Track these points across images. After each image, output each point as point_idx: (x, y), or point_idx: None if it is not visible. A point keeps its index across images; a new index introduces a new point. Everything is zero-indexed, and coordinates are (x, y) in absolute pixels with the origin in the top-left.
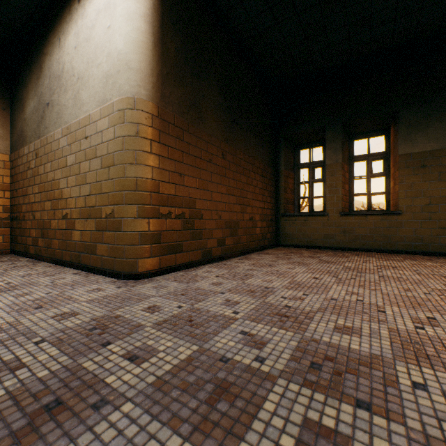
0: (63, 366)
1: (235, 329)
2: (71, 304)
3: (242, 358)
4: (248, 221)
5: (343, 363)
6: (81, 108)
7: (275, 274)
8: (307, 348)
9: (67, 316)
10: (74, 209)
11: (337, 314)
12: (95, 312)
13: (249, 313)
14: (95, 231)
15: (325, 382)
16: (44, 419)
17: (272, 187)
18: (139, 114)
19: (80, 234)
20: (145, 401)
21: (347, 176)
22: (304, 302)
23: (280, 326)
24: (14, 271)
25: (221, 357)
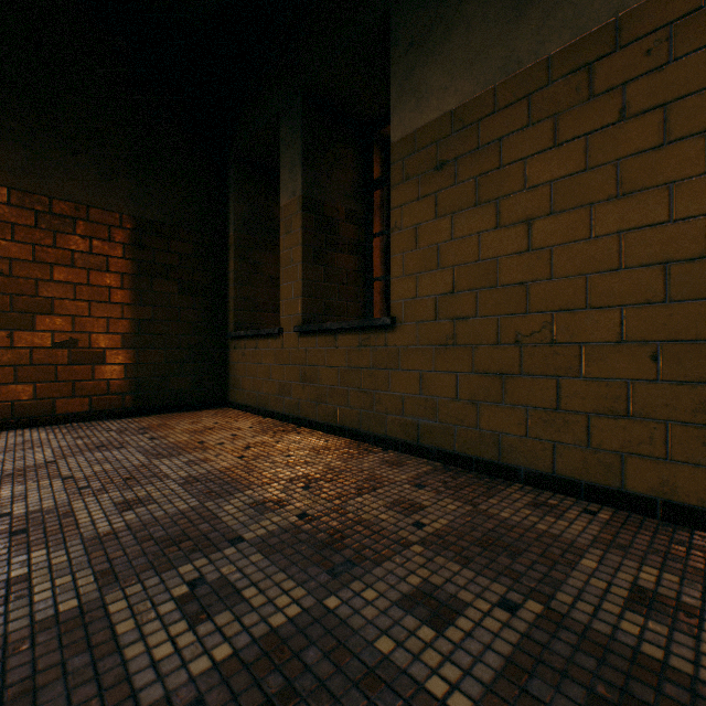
0: None
1: None
2: None
3: None
4: (47, 349)
5: None
6: None
7: None
8: None
9: None
10: None
11: None
12: None
13: None
14: None
15: None
16: None
17: (207, 274)
18: None
19: None
20: None
21: (353, 234)
22: None
23: None
24: None
25: None
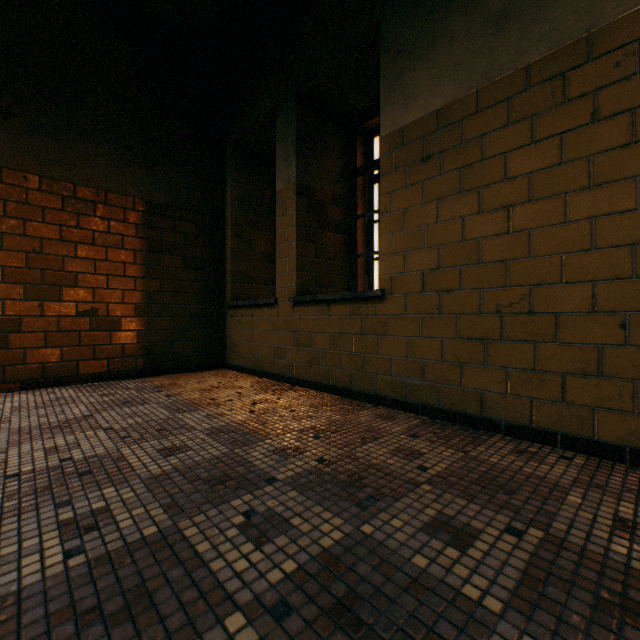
0: None
1: None
2: None
3: None
4: (72, 317)
5: None
6: None
7: None
8: None
9: None
10: None
11: None
12: None
13: None
14: None
15: None
16: None
17: (207, 251)
18: None
19: None
20: None
21: (340, 216)
22: None
23: None
24: None
25: None
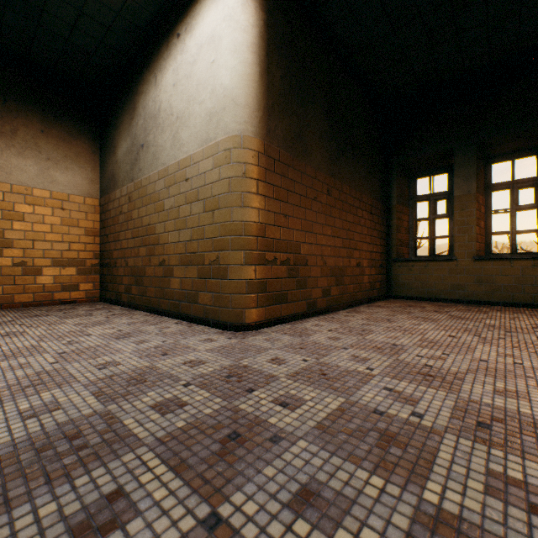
0: (221, 406)
1: (376, 385)
2: (192, 352)
3: (396, 412)
4: (355, 267)
5: (515, 425)
6: (180, 149)
7: (398, 330)
8: (467, 408)
9: (196, 363)
10: (173, 255)
11: (493, 377)
12: (220, 361)
13: (385, 370)
14: (197, 279)
15: (500, 440)
16: (233, 445)
17: (382, 226)
18: (246, 153)
19: (179, 282)
20: (316, 440)
21: (482, 210)
22: (447, 362)
23: (427, 385)
24: (117, 319)
25: (373, 410)
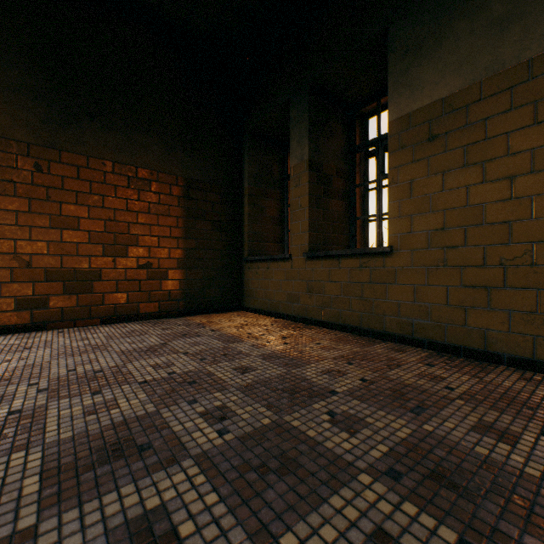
0: None
1: None
2: None
3: None
4: (134, 269)
5: None
6: None
7: None
8: None
9: None
10: None
11: None
12: None
13: None
14: None
15: None
16: None
17: (229, 216)
18: None
19: None
20: None
21: (341, 185)
22: None
23: None
24: None
25: None
